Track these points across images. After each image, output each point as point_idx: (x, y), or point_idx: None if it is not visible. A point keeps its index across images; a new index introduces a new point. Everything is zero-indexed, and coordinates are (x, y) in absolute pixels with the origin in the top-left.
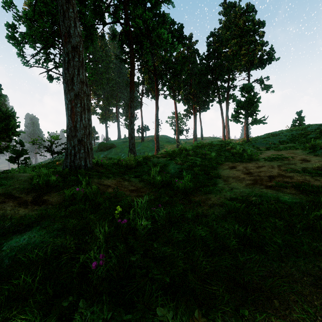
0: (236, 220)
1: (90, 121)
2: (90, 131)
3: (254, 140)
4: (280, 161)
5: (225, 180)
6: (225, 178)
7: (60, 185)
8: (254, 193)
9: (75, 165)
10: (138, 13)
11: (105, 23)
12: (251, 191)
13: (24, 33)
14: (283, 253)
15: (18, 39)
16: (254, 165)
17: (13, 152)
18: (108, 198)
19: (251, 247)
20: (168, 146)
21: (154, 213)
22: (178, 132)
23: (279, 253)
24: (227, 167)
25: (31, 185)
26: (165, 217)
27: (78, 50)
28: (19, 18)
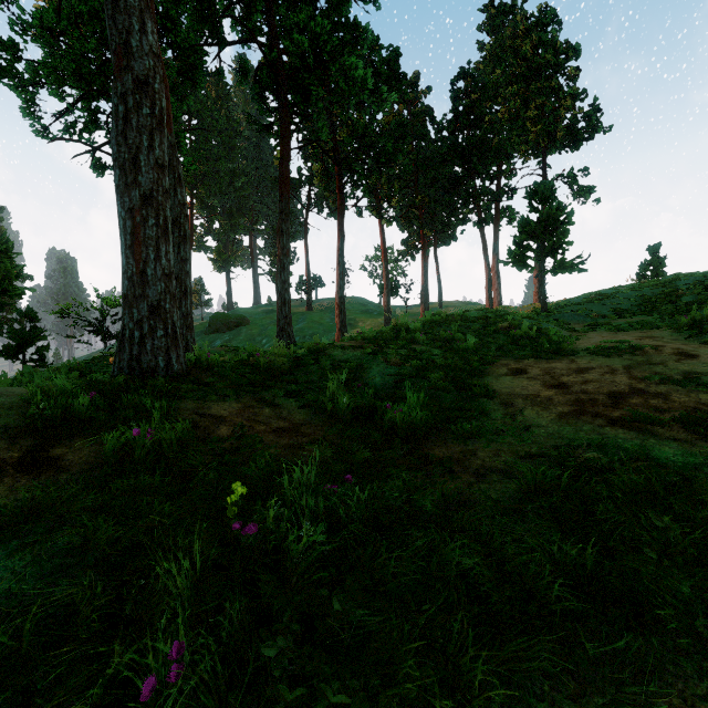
0: (552, 518)
1: (187, 263)
2: (188, 287)
3: (558, 307)
4: (627, 356)
5: (505, 404)
6: (504, 398)
7: (98, 419)
8: (583, 438)
9: (143, 367)
10: (297, 20)
11: (224, 43)
12: (576, 433)
13: (38, 64)
14: (702, 626)
15: (23, 76)
16: (569, 365)
17: (13, 335)
18: (218, 453)
19: (607, 605)
20: (366, 321)
21: (333, 500)
22: (388, 290)
23: (695, 628)
24: (505, 370)
25: (26, 418)
26: (364, 512)
27: (149, 89)
28: (25, 29)
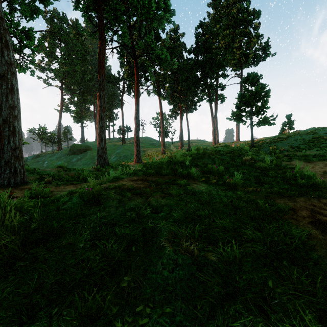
0: None
1: (15, 109)
2: (17, 127)
3: (257, 144)
4: None
5: None
6: None
7: None
8: None
9: None
10: None
11: None
12: None
13: None
14: None
15: None
16: None
17: None
18: None
19: None
20: (152, 149)
21: None
22: (163, 133)
23: None
24: (312, 228)
25: None
26: None
27: None
28: None
